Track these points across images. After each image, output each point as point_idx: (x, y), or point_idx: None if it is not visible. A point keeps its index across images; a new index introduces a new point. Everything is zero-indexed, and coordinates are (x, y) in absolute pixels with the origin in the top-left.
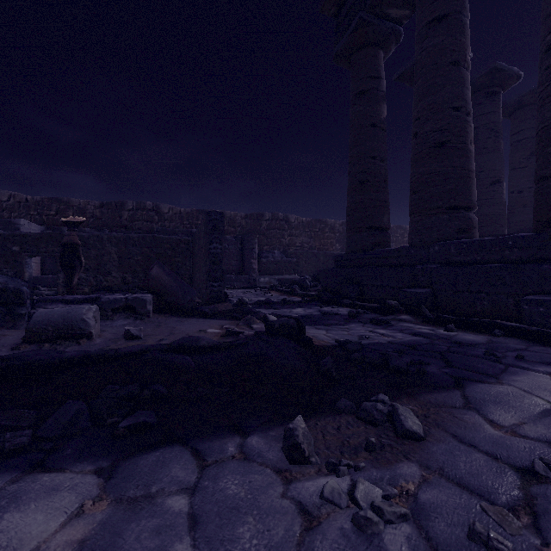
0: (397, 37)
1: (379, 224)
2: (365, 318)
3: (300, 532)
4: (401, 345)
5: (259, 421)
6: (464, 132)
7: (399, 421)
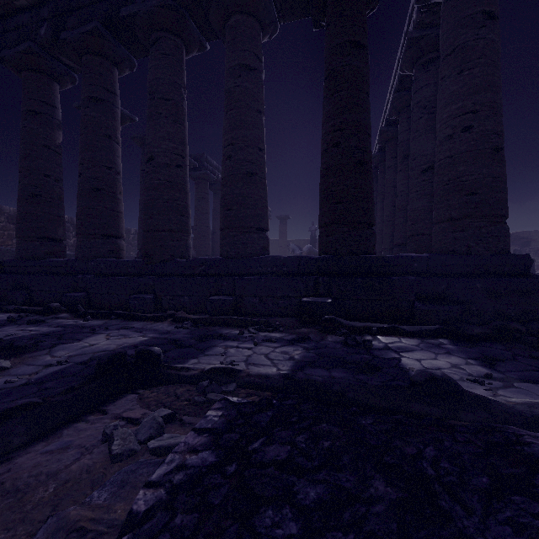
0: (72, 80)
1: (53, 235)
2: (23, 321)
3: None
4: (39, 335)
5: None
6: (115, 185)
7: None
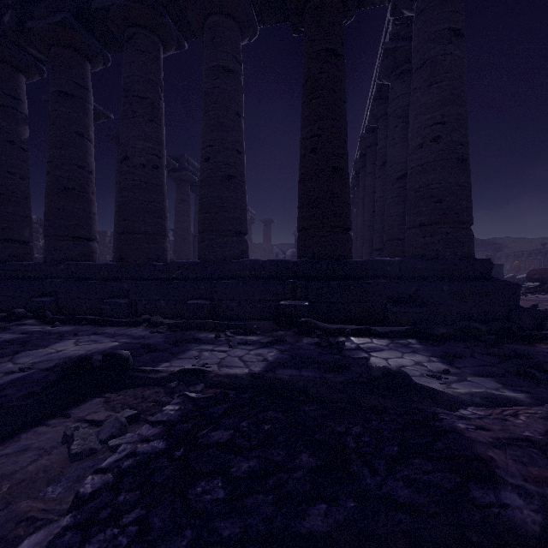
0: (40, 72)
1: (18, 237)
2: None
3: None
4: (1, 342)
5: None
6: (87, 185)
7: None
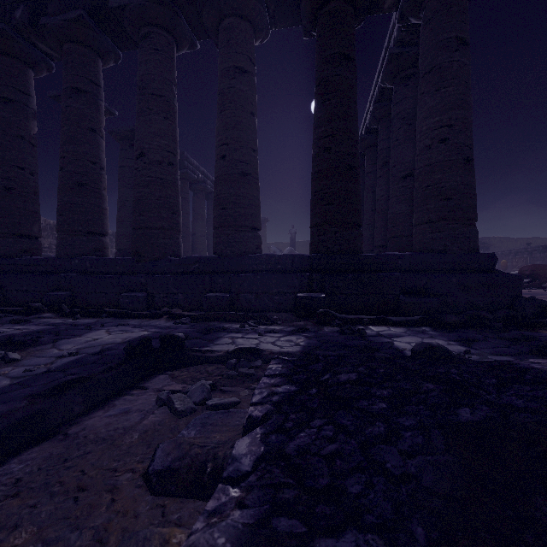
0: (49, 67)
1: (28, 232)
2: (5, 320)
3: None
4: (32, 332)
5: None
6: (99, 181)
7: (8, 357)
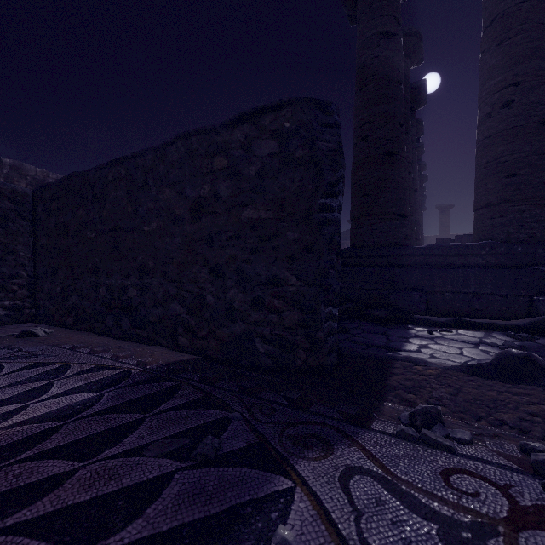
0: None
1: (408, 212)
2: None
3: None
4: None
5: None
6: None
7: None
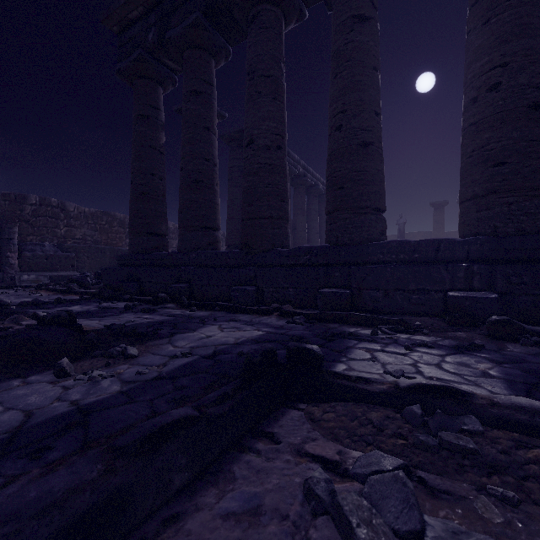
0: (173, 82)
1: (158, 231)
2: (138, 309)
3: (63, 391)
4: (155, 323)
5: (36, 371)
6: (212, 177)
7: (126, 352)
